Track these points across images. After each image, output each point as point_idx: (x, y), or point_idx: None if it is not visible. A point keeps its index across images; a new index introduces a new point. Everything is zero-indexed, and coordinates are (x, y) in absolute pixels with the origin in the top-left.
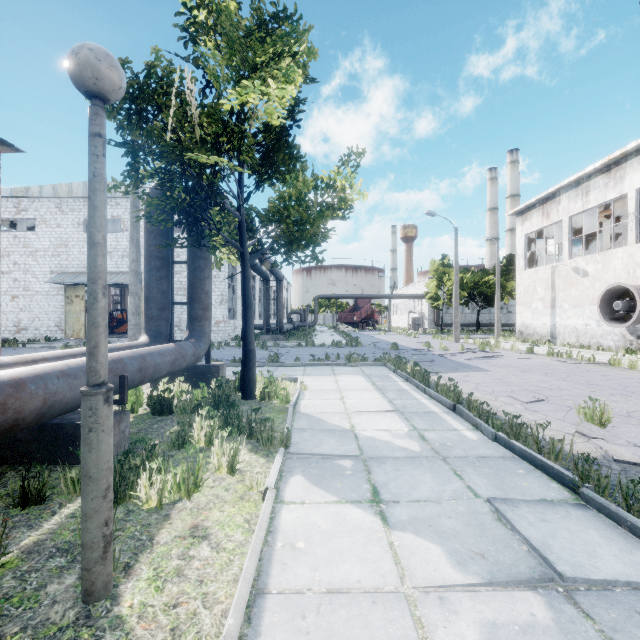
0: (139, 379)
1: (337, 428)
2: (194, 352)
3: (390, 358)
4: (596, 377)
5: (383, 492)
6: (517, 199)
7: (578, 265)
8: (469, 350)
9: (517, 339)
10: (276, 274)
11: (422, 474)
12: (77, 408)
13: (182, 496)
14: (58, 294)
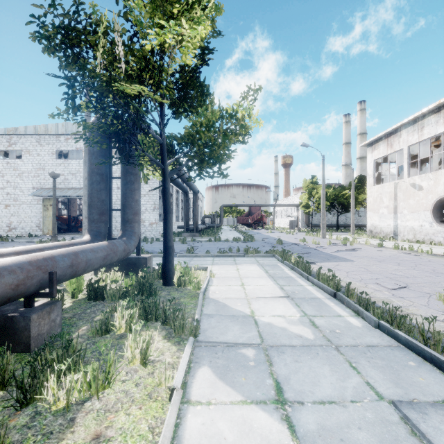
0: (71, 273)
1: (239, 314)
2: (124, 248)
3: (277, 251)
4: (438, 266)
5: (286, 389)
6: (365, 136)
7: (415, 182)
8: (334, 244)
9: (368, 236)
10: (193, 189)
11: (320, 366)
12: (3, 304)
13: (92, 393)
14: (38, 203)
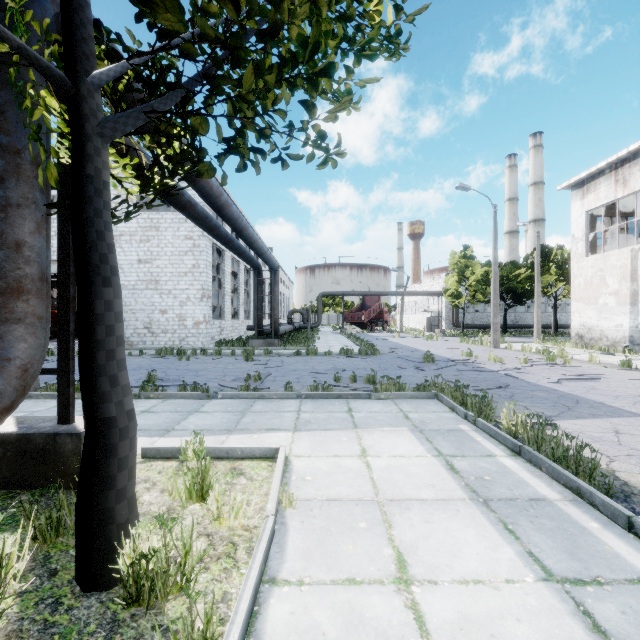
0: None
1: None
2: None
3: (443, 384)
4: None
5: None
6: (541, 187)
7: None
8: (530, 362)
9: (575, 344)
10: (268, 261)
11: None
12: None
13: None
14: None
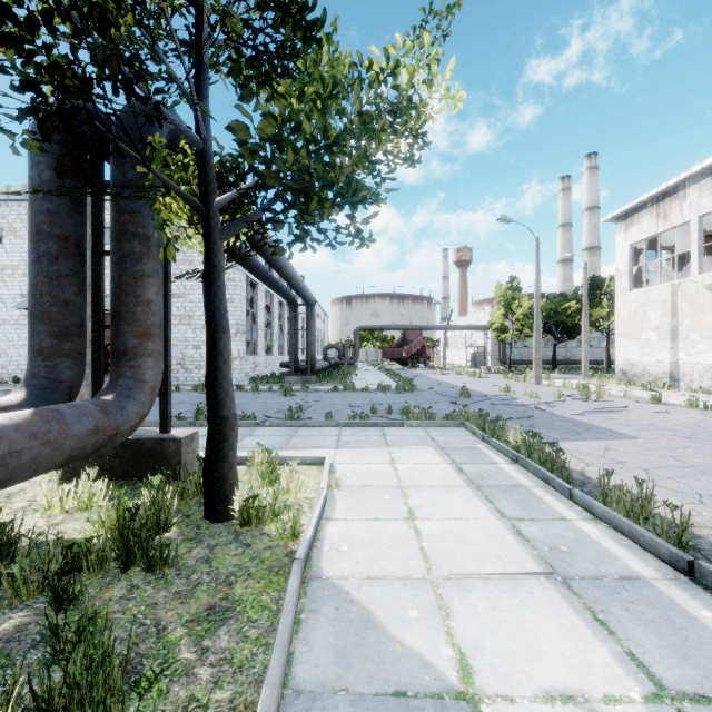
0: None
1: (421, 680)
2: (98, 424)
3: (470, 414)
4: None
5: None
6: (596, 212)
7: None
8: (566, 397)
9: (618, 381)
10: (305, 296)
11: None
12: None
13: None
14: None
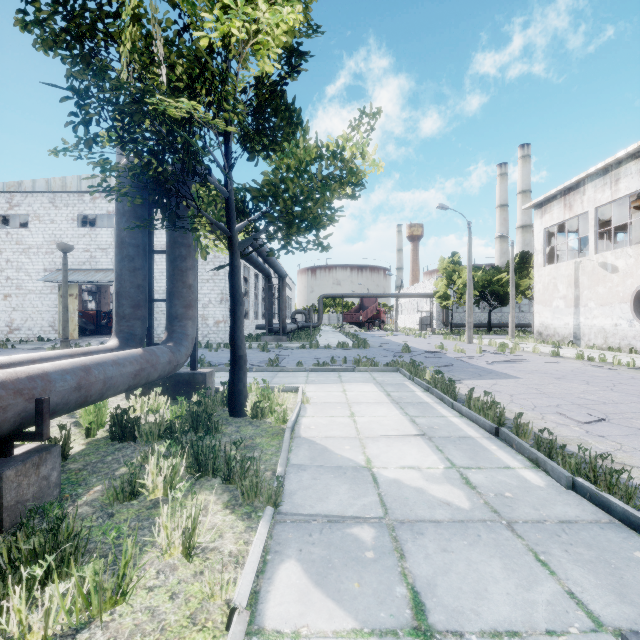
0: (77, 400)
1: (348, 464)
2: (170, 359)
3: (404, 362)
4: None
5: (431, 606)
6: (528, 195)
7: (606, 260)
8: (487, 352)
9: (535, 340)
10: (278, 271)
11: (486, 560)
12: None
13: (93, 614)
14: (52, 293)
